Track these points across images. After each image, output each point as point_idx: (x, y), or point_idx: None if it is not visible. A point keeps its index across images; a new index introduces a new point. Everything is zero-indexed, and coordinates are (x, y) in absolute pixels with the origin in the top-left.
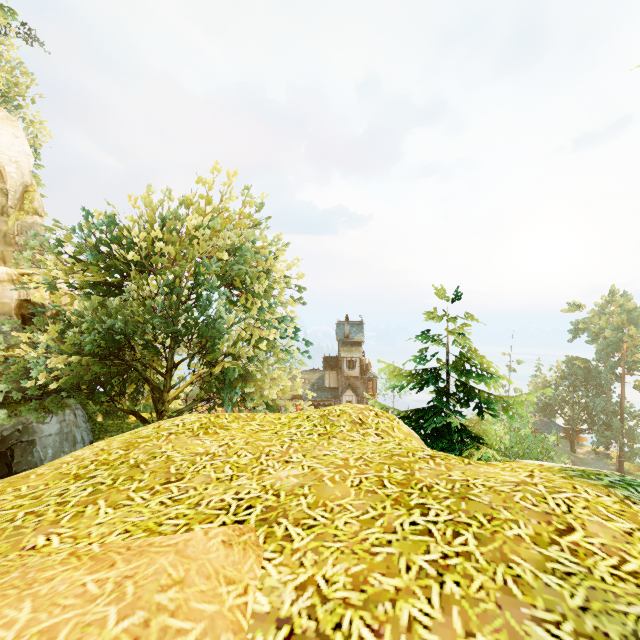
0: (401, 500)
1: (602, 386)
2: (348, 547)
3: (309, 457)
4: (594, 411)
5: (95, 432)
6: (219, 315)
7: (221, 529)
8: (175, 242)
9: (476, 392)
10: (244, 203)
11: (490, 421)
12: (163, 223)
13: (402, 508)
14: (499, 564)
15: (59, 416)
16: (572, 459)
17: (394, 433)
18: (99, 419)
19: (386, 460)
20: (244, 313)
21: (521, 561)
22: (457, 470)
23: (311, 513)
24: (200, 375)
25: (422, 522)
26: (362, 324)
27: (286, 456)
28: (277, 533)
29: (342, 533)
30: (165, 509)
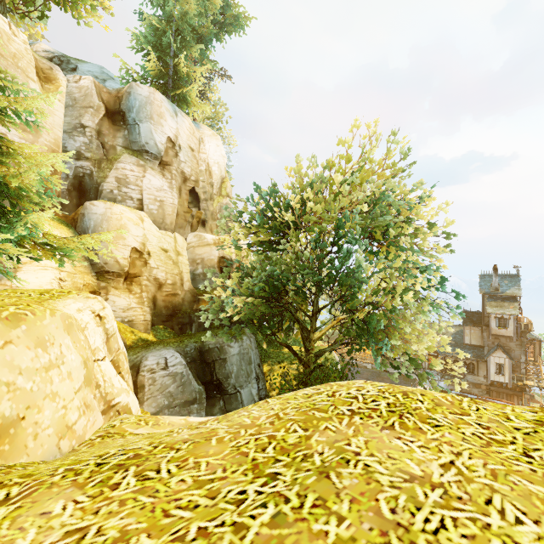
0: None
1: None
2: None
3: None
4: None
5: (262, 356)
6: (358, 266)
7: None
8: (319, 202)
9: None
10: (387, 150)
11: None
12: (310, 186)
13: None
14: None
15: (240, 342)
16: None
17: None
18: (264, 346)
19: None
20: (382, 263)
21: None
22: None
23: None
24: (340, 320)
25: None
26: (517, 276)
27: None
28: None
29: None
30: None
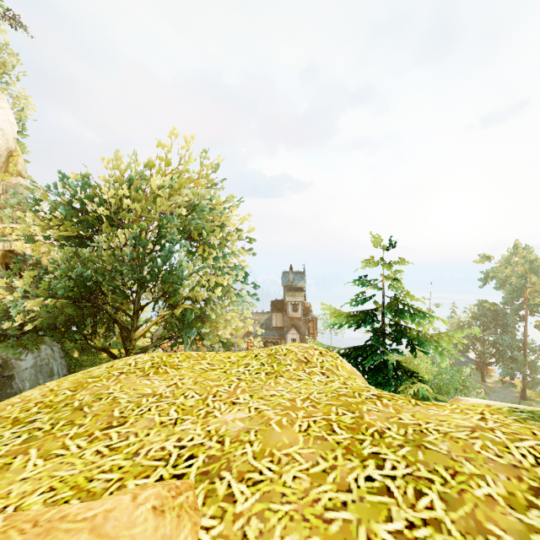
0: (353, 448)
1: (508, 325)
2: (298, 511)
3: (256, 398)
4: (501, 347)
5: (71, 366)
6: (180, 264)
7: (154, 490)
8: (141, 200)
9: (410, 331)
10: (201, 165)
11: (420, 357)
12: (130, 183)
13: (355, 459)
14: (476, 537)
15: (36, 353)
16: (483, 388)
17: (338, 371)
18: (75, 355)
19: (333, 401)
20: (202, 262)
21: (501, 533)
22: (406, 412)
23: (257, 465)
24: (163, 316)
25: (378, 477)
26: (304, 273)
27: (233, 397)
28: (218, 491)
29: (291, 491)
30: (100, 460)
